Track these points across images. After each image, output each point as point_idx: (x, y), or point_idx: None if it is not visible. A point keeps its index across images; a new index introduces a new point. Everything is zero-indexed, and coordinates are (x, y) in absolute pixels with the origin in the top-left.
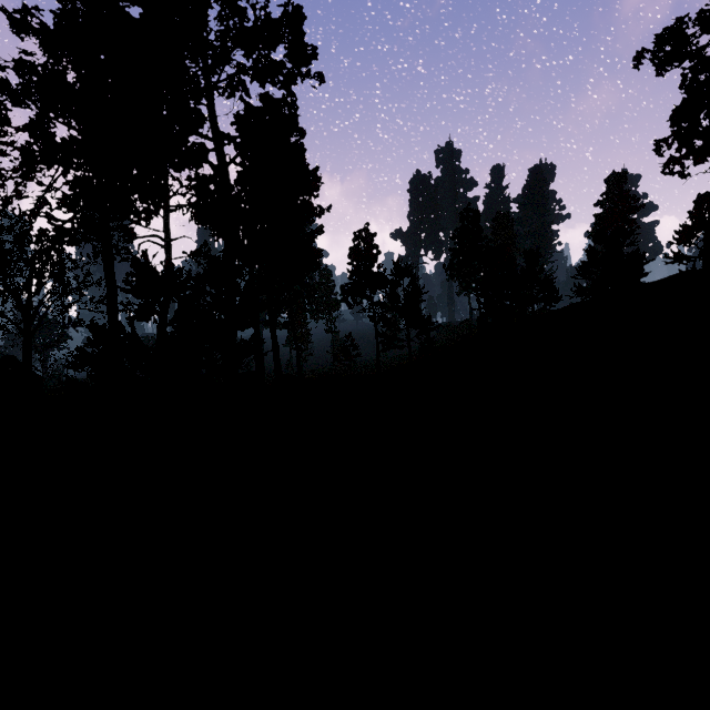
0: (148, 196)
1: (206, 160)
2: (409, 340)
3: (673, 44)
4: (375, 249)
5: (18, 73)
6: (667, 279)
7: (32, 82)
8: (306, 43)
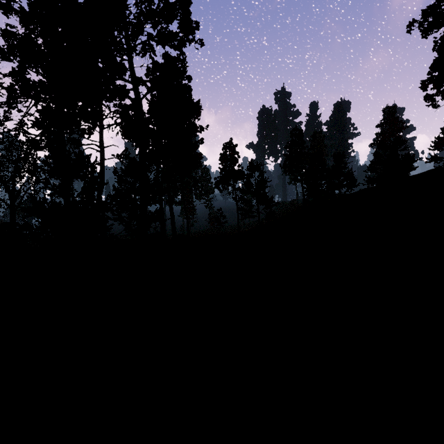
0: (88, 118)
1: (127, 95)
2: (259, 212)
3: (434, 16)
4: (236, 154)
5: (4, 38)
6: (424, 173)
7: (14, 45)
8: (192, 20)
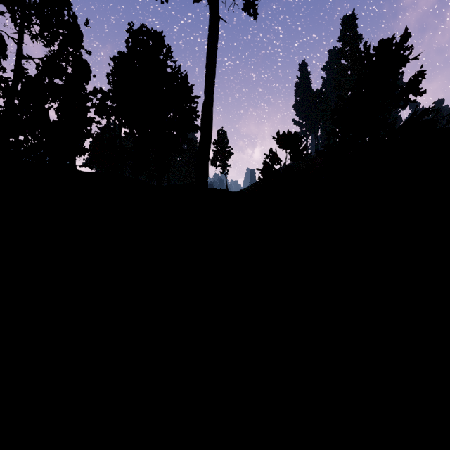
0: None
1: None
2: None
3: None
4: None
5: None
6: None
7: None
8: None
